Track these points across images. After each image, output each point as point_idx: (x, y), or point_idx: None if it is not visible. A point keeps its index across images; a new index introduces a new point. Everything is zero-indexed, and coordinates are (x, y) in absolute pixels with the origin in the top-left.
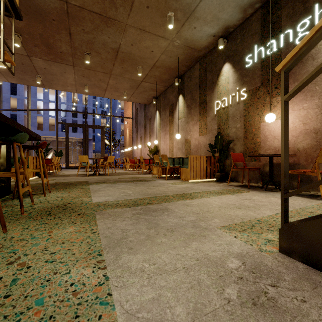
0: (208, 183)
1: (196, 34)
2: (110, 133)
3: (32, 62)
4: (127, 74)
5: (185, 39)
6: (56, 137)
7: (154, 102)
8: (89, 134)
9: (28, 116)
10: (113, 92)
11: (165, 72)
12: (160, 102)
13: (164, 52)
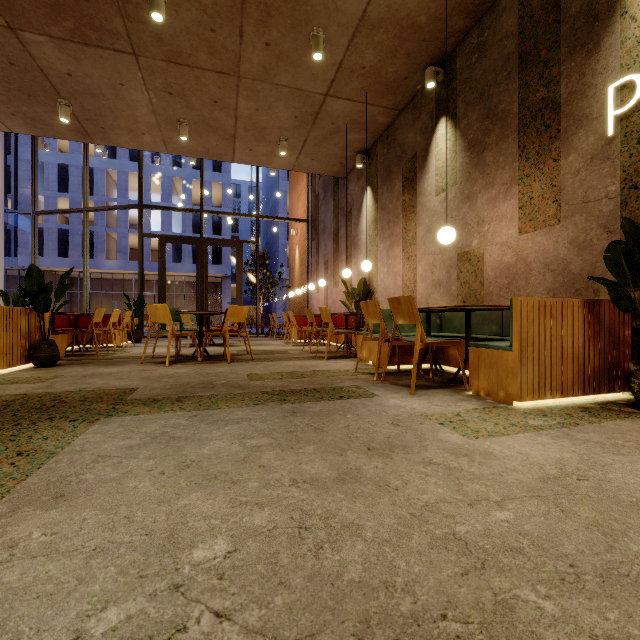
0: (633, 427)
1: None
2: (257, 256)
3: (31, 54)
4: (283, 72)
5: None
6: (139, 266)
7: (359, 164)
8: (225, 265)
9: (85, 224)
10: (253, 143)
11: (395, 49)
12: (377, 161)
13: None
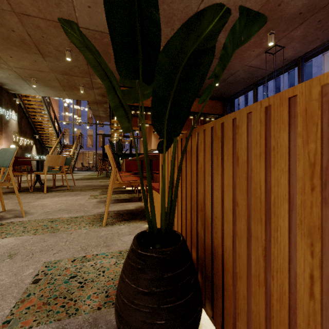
0: None
1: (1, 71)
2: None
3: None
4: None
5: (2, 68)
6: None
7: None
8: None
9: None
10: None
11: None
12: None
13: (0, 57)
